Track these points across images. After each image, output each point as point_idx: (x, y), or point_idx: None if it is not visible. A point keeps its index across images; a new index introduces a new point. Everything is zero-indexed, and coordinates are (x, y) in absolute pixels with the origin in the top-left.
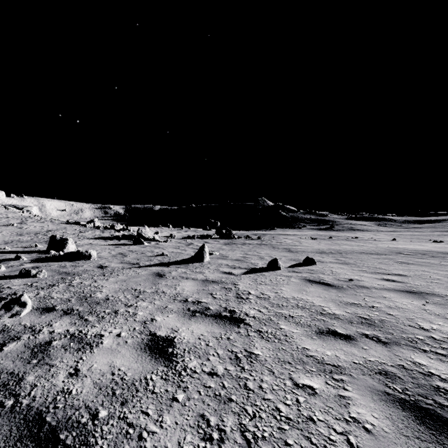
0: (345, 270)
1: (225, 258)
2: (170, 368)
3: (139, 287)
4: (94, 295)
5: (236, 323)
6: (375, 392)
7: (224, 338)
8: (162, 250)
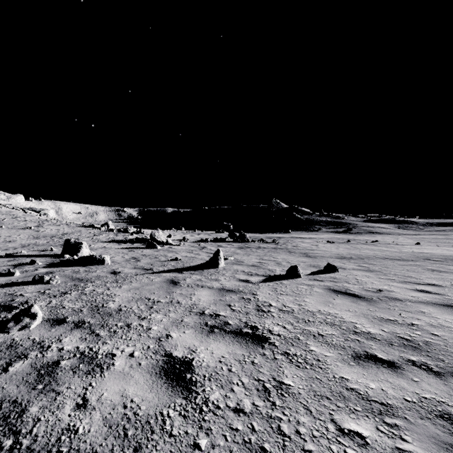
0: (371, 278)
1: (241, 264)
2: (189, 401)
3: (153, 296)
4: (106, 304)
5: (260, 342)
6: (442, 445)
7: (248, 362)
8: (175, 254)
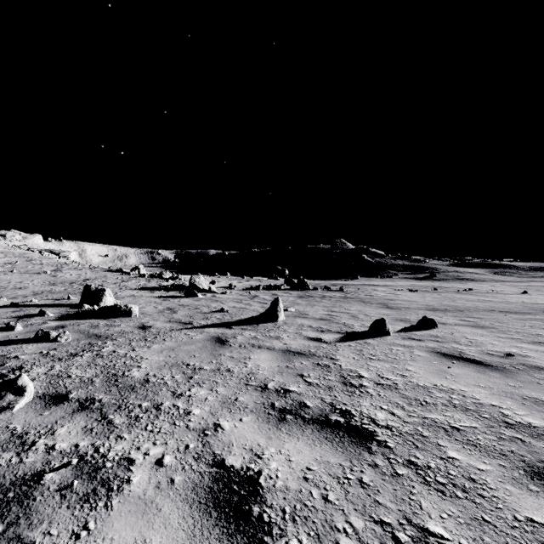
0: (487, 337)
1: (305, 317)
2: None
3: (193, 360)
4: (128, 372)
5: (363, 440)
6: None
7: (352, 480)
8: (220, 304)
